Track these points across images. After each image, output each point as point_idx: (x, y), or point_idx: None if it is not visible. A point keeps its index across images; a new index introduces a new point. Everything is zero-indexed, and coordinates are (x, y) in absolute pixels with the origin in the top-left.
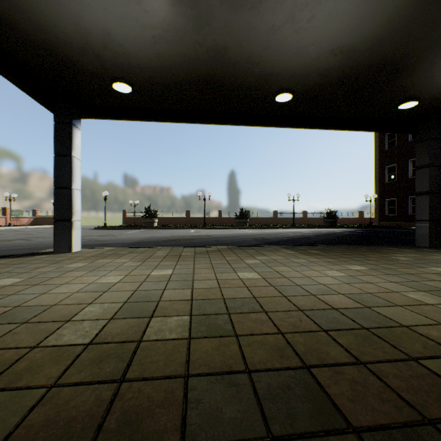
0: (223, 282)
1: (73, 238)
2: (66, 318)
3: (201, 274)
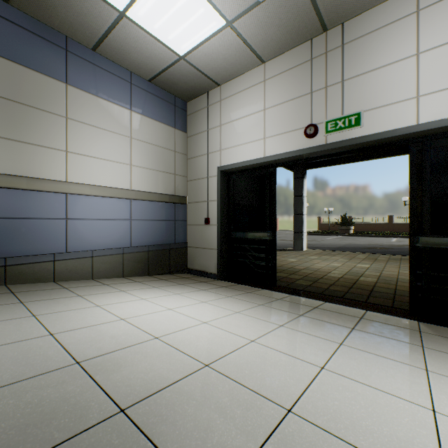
0: (401, 274)
1: (303, 243)
2: (327, 272)
3: (388, 269)
